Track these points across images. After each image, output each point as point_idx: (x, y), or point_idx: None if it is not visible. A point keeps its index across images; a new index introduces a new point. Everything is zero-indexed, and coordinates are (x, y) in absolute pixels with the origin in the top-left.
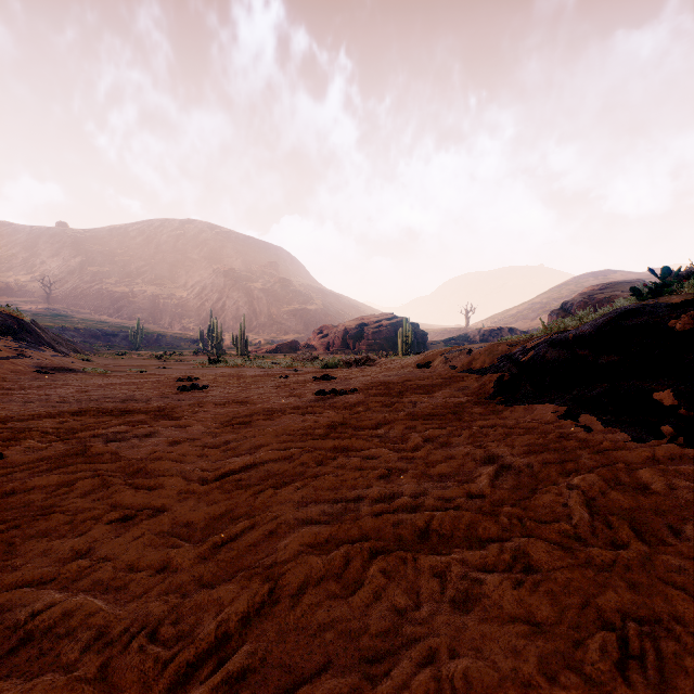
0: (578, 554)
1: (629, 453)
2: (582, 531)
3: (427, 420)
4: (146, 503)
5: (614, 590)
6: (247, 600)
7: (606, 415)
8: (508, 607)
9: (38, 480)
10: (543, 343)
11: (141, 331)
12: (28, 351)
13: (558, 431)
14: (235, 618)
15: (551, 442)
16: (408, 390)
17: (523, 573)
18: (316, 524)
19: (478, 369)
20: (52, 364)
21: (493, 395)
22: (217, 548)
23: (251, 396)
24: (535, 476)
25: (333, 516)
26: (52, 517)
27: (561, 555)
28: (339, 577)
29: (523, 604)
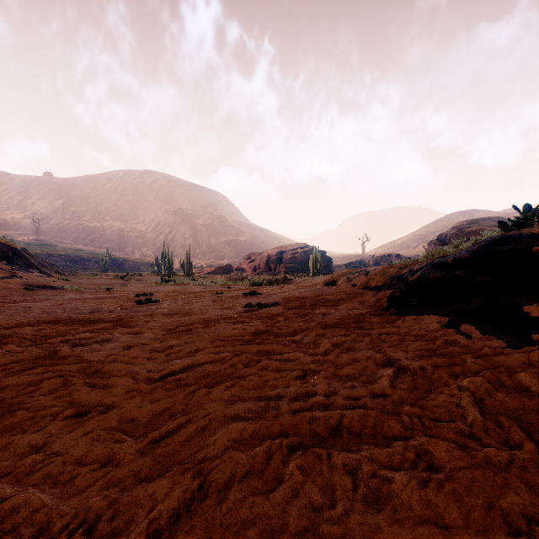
0: (476, 454)
1: (507, 358)
2: (477, 431)
3: (335, 328)
4: (99, 401)
5: (515, 492)
6: (178, 496)
7: (483, 325)
8: (417, 508)
9: (11, 380)
10: (427, 266)
11: (109, 257)
12: (19, 273)
13: (444, 338)
14: (166, 515)
15: (439, 348)
16: (318, 304)
17: (427, 471)
18: (242, 420)
19: (374, 286)
20: (37, 283)
21: (387, 307)
22: (155, 443)
23: (192, 308)
24: (428, 378)
25: (257, 413)
26: (17, 414)
27: (461, 455)
28: (262, 472)
29: (431, 505)
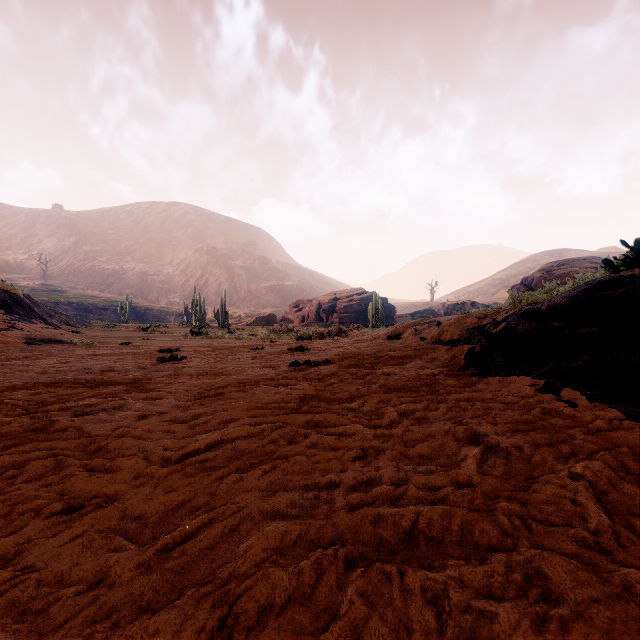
0: (611, 578)
1: (629, 434)
2: (605, 541)
3: (401, 392)
4: (97, 490)
5: None
6: (190, 639)
7: (591, 390)
8: None
9: None
10: (514, 315)
11: (130, 305)
12: (19, 324)
13: (541, 406)
14: None
15: (536, 419)
16: (380, 362)
17: (542, 602)
18: (283, 519)
19: (448, 340)
20: (41, 336)
21: (465, 366)
22: (166, 552)
23: (226, 367)
24: (527, 460)
25: (303, 509)
26: None
27: (589, 580)
28: (309, 599)
29: None
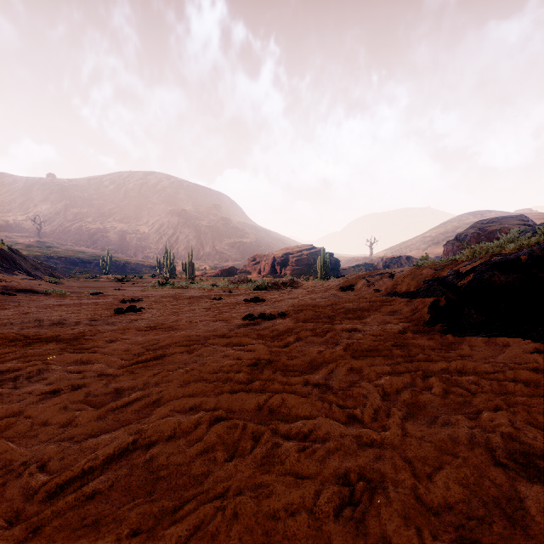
0: None
1: None
2: None
3: (371, 356)
4: None
5: None
6: None
7: None
8: None
9: None
10: (483, 266)
11: (110, 259)
12: None
13: None
14: None
15: None
16: (337, 315)
17: None
18: None
19: (405, 292)
20: (18, 287)
21: (431, 321)
22: None
23: (179, 319)
24: None
25: None
26: None
27: None
28: None
29: None
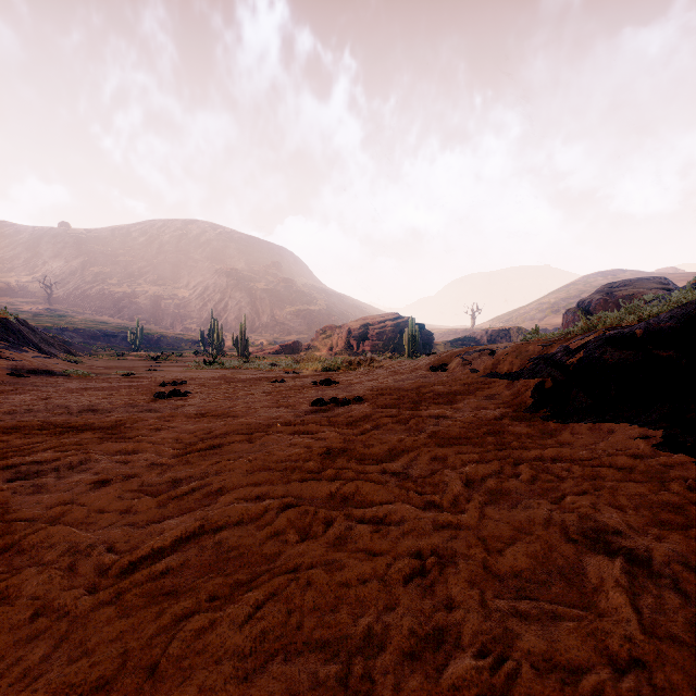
0: None
1: None
2: None
3: (459, 444)
4: None
5: None
6: None
7: None
8: None
9: None
10: (596, 341)
11: (141, 331)
12: (6, 352)
13: (676, 474)
14: None
15: (685, 501)
16: (424, 400)
17: None
18: None
19: (506, 373)
20: (30, 366)
21: (534, 406)
22: None
23: (235, 405)
24: None
25: None
26: None
27: None
28: None
29: None
